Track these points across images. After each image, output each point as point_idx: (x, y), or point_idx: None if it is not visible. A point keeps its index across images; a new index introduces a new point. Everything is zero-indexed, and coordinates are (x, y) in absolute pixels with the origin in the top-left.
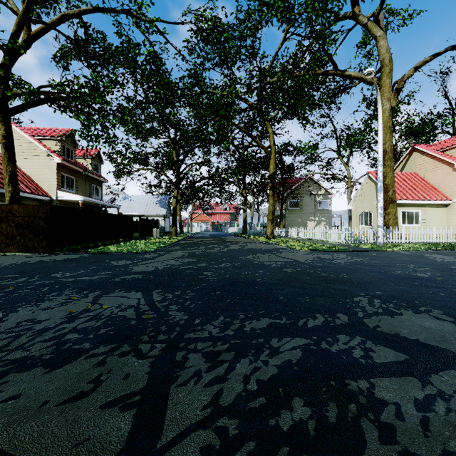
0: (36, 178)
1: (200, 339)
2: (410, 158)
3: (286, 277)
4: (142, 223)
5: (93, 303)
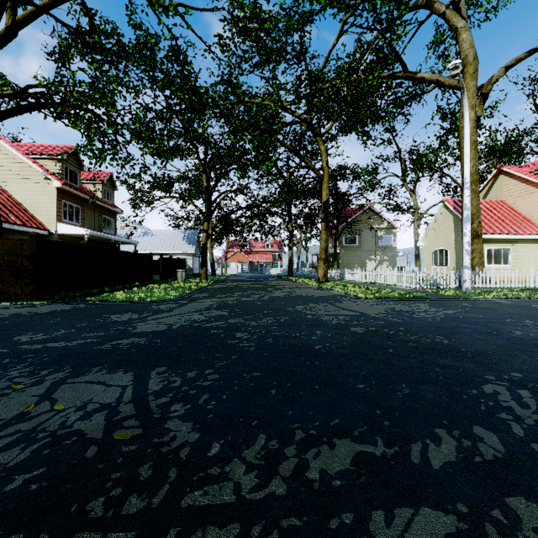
0: (31, 207)
1: (214, 513)
2: (496, 183)
3: (357, 342)
4: (165, 263)
5: (42, 399)
